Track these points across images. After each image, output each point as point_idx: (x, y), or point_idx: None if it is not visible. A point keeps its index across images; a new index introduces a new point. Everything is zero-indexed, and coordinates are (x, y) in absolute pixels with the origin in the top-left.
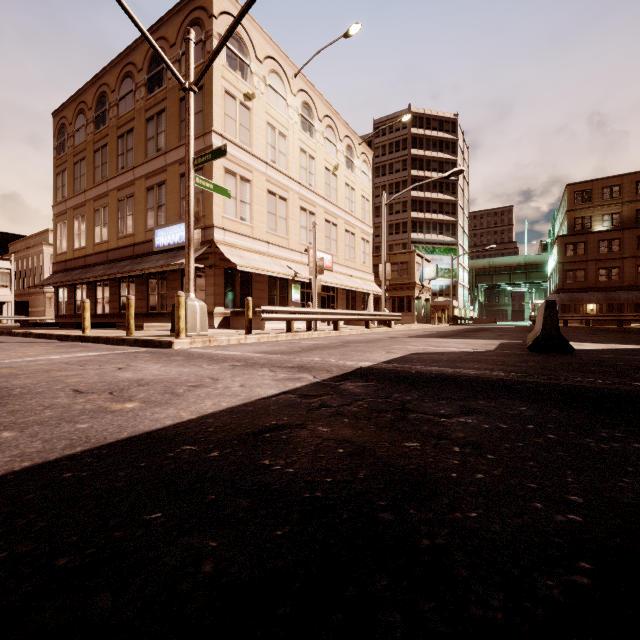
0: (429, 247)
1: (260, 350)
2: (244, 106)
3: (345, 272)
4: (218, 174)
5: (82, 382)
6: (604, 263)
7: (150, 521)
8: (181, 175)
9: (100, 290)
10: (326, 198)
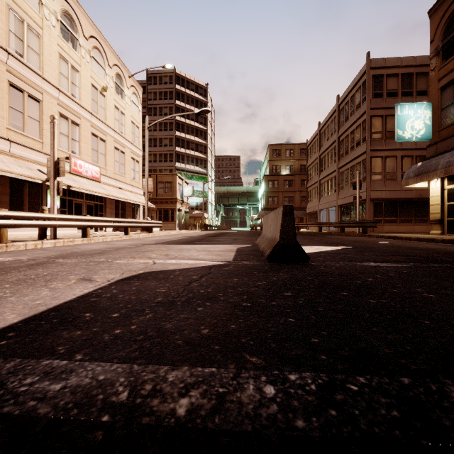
0: (189, 174)
1: None
2: None
3: (114, 184)
4: None
5: None
6: (286, 193)
7: None
8: None
9: None
10: (93, 113)
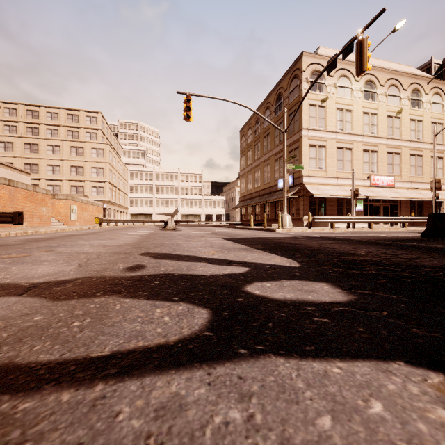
0: None
1: (301, 233)
2: (321, 107)
3: (409, 186)
4: (305, 149)
5: (251, 234)
6: None
7: (255, 239)
8: (289, 152)
9: (257, 209)
10: (388, 137)
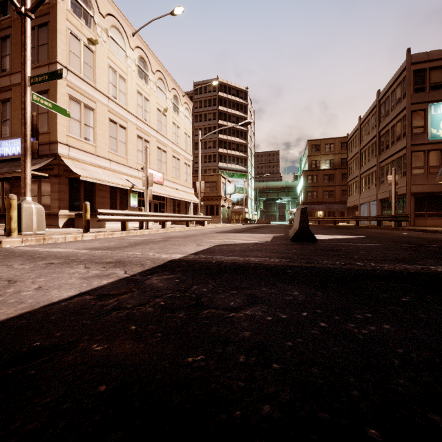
0: (230, 172)
1: (90, 246)
2: (88, 48)
3: (172, 186)
4: (63, 99)
5: None
6: (326, 188)
7: None
8: None
9: None
10: (158, 131)
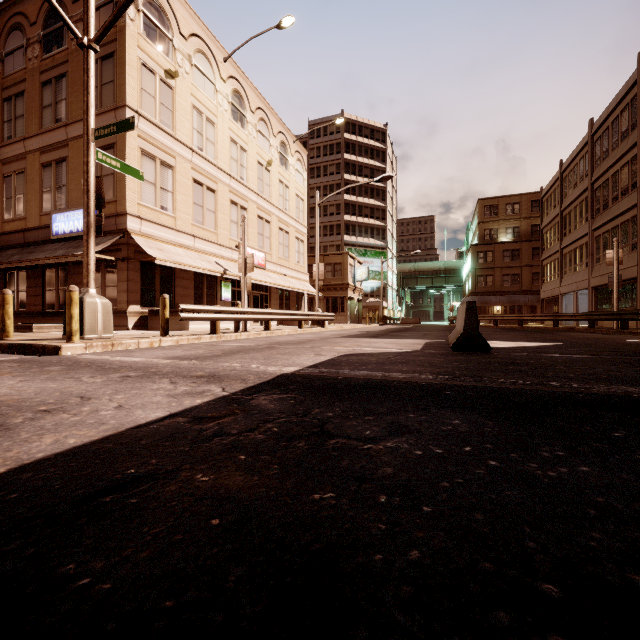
0: (361, 250)
1: (172, 355)
2: (165, 83)
3: (279, 271)
4: (133, 155)
5: None
6: (507, 270)
7: None
8: None
9: None
10: (259, 193)
